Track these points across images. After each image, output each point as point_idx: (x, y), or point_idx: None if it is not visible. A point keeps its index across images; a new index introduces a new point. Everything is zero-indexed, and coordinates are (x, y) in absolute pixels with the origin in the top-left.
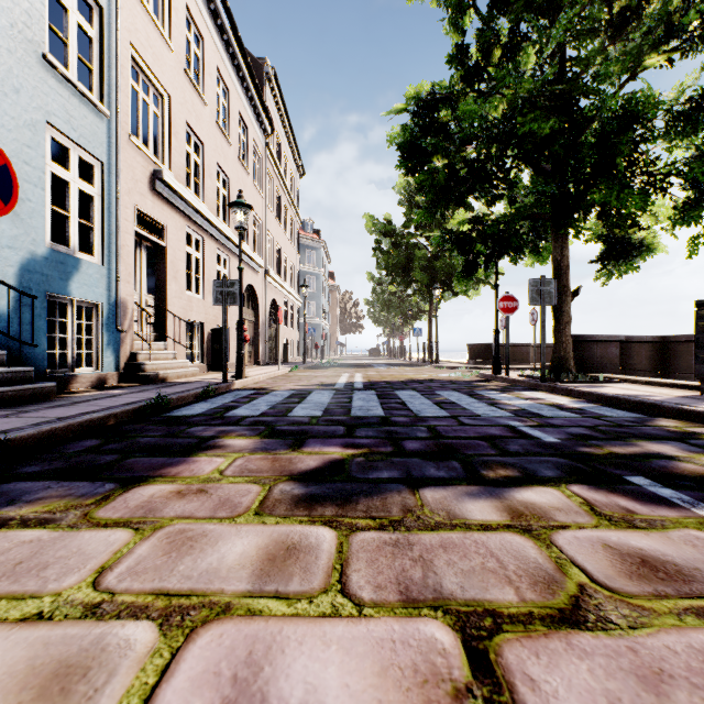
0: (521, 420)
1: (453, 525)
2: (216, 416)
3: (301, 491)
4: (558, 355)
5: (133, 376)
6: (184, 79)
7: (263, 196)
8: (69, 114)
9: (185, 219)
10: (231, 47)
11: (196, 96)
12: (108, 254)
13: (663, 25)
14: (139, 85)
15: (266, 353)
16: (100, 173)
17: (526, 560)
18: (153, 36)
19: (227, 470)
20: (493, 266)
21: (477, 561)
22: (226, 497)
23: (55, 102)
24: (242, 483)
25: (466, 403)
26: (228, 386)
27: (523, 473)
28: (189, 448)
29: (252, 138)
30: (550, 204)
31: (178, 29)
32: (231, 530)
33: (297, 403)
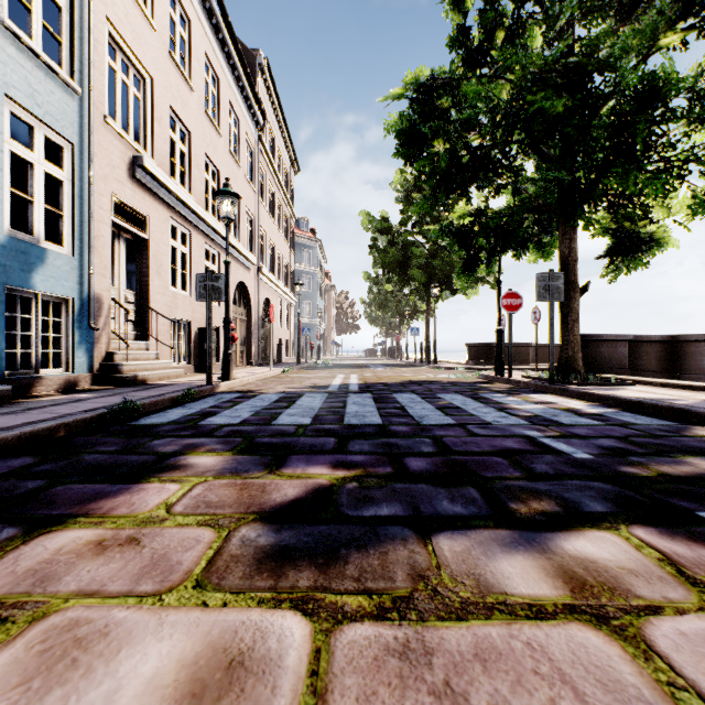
0: (539, 429)
1: (489, 607)
2: (188, 424)
3: (270, 539)
4: (565, 355)
5: (108, 378)
6: (168, 62)
7: (255, 191)
8: (33, 88)
9: (169, 210)
10: (221, 33)
11: (182, 81)
12: (79, 245)
13: (680, 2)
14: (117, 64)
15: (259, 353)
16: (71, 155)
17: (622, 692)
18: (133, 12)
19: (178, 503)
20: (495, 262)
21: (543, 696)
22: (162, 552)
23: (15, 73)
24: (192, 526)
25: (472, 407)
26: (211, 389)
27: (563, 507)
28: (141, 469)
29: (244, 130)
30: (559, 192)
31: (162, 7)
32: (149, 622)
33: (285, 408)
